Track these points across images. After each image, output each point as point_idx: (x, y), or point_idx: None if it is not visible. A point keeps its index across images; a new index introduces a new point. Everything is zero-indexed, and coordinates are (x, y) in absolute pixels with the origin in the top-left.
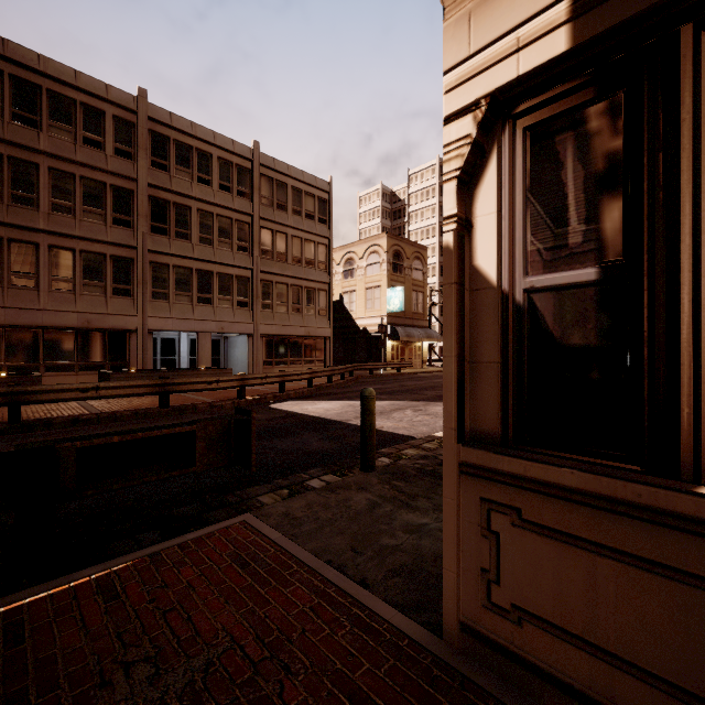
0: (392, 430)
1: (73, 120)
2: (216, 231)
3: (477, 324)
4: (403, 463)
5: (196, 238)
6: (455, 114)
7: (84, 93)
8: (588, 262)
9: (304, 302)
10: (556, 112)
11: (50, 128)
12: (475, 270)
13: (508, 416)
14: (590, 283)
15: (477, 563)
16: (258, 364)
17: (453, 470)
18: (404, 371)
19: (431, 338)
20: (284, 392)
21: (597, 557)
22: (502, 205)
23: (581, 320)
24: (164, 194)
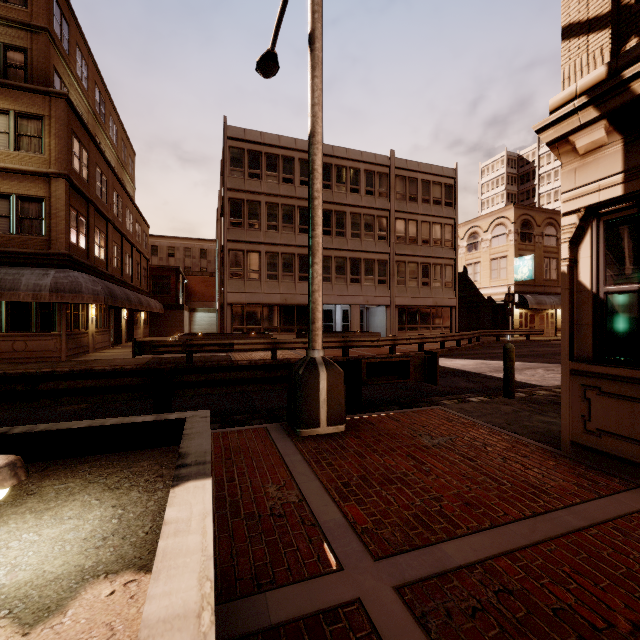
0: (525, 381)
1: (277, 168)
2: (363, 227)
3: (580, 307)
4: (536, 397)
5: (349, 234)
6: (567, 213)
7: (283, 149)
8: (634, 282)
9: (432, 277)
10: (619, 216)
11: (266, 177)
12: (579, 282)
13: (596, 349)
14: (635, 291)
15: (579, 413)
16: (394, 329)
17: (566, 373)
18: (534, 338)
19: None
20: (422, 351)
21: (635, 403)
22: (593, 254)
23: (631, 306)
24: (329, 206)
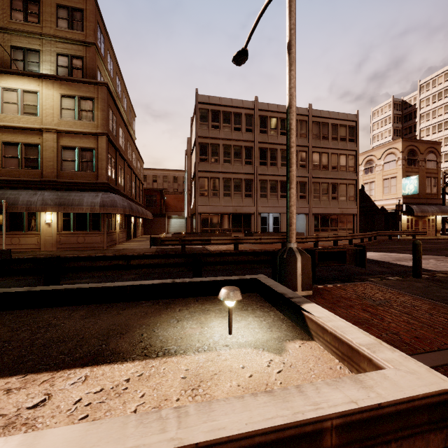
0: (423, 267)
1: (230, 121)
2: None
3: None
4: (438, 278)
5: (279, 164)
6: None
7: (234, 107)
8: None
9: (339, 193)
10: None
11: (223, 127)
12: None
13: None
14: None
15: None
16: (311, 230)
17: None
18: (419, 238)
19: (445, 213)
20: (337, 246)
21: None
22: None
23: None
24: (265, 145)
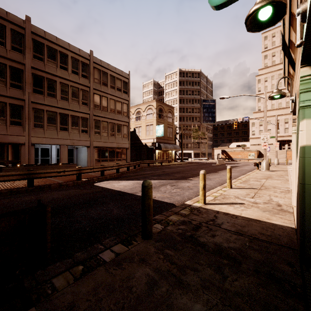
0: (161, 199)
1: None
2: (70, 94)
3: None
4: (170, 229)
5: (59, 97)
6: None
7: None
8: None
9: (116, 131)
10: None
11: None
12: None
13: None
14: None
15: None
16: (92, 161)
17: None
18: (164, 164)
19: (176, 149)
20: (104, 176)
21: None
22: None
23: None
24: (41, 73)
